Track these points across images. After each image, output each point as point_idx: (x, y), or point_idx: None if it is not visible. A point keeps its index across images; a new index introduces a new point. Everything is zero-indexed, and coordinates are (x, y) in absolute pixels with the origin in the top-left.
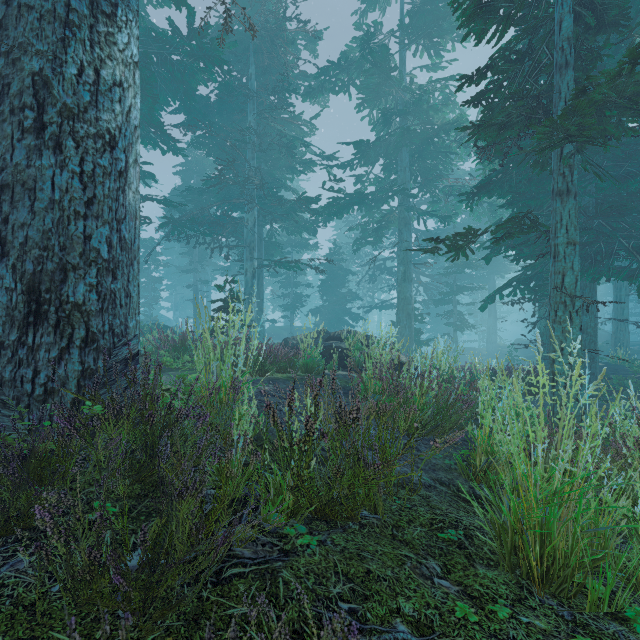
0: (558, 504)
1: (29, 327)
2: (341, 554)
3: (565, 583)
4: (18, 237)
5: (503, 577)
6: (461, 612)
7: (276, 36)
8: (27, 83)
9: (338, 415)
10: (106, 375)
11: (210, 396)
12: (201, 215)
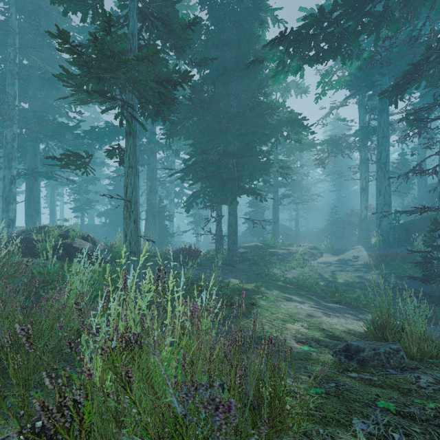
0: None
1: None
2: None
3: None
4: None
5: None
6: None
7: None
8: None
9: None
10: None
11: None
12: None
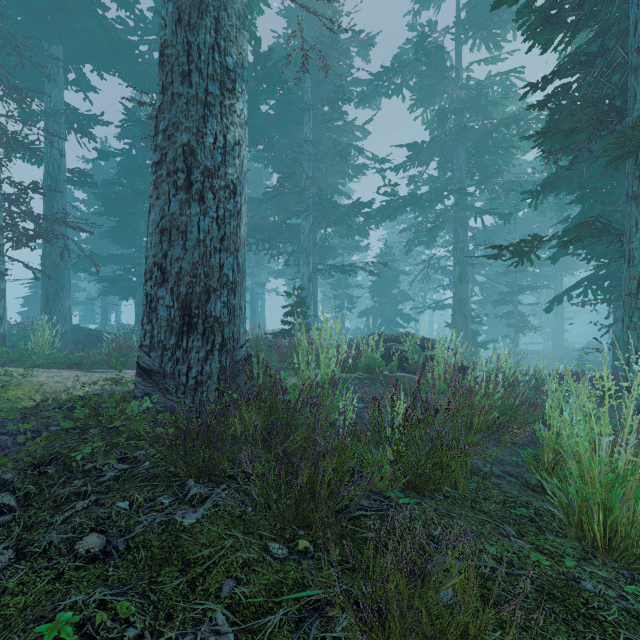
0: (620, 486)
1: (183, 334)
2: (434, 511)
3: (626, 551)
4: (174, 268)
5: (570, 543)
6: (535, 557)
7: (331, 49)
8: (179, 152)
9: (423, 408)
10: (233, 371)
11: (311, 390)
12: (262, 224)
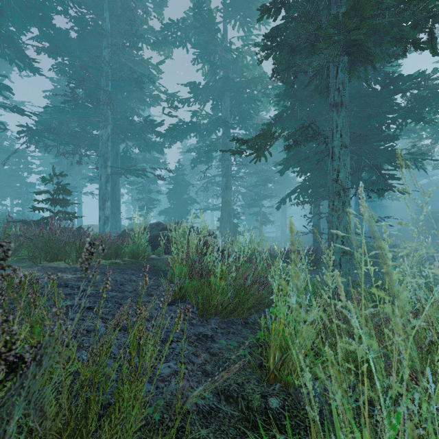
0: None
1: None
2: None
3: None
4: None
5: None
6: None
7: None
8: None
9: None
10: None
11: None
12: (59, 128)
